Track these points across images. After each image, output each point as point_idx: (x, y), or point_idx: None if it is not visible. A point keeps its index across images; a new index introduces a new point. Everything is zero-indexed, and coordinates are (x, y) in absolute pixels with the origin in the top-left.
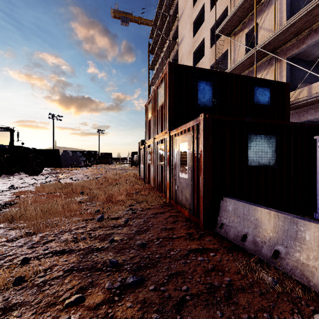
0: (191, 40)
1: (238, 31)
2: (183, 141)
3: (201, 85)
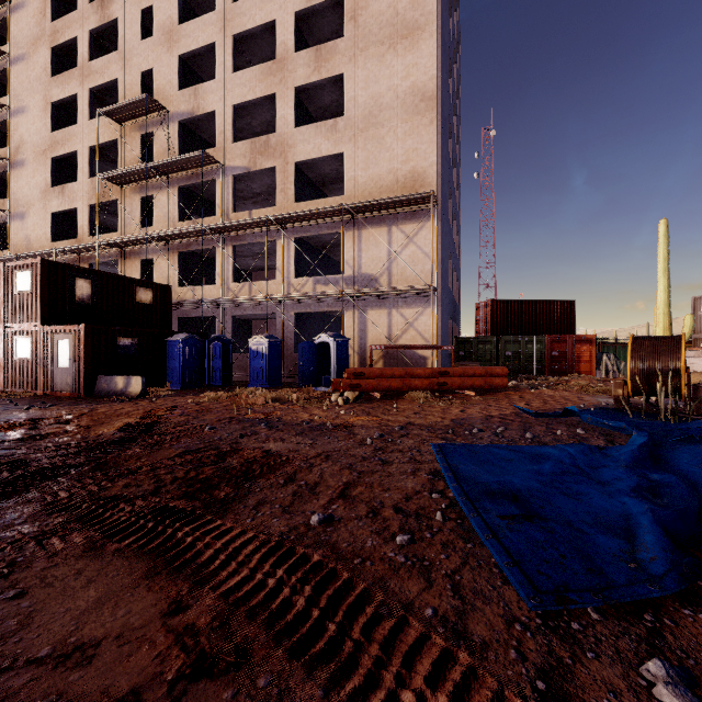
0: (48, 132)
1: (132, 186)
2: (64, 339)
3: (80, 283)
